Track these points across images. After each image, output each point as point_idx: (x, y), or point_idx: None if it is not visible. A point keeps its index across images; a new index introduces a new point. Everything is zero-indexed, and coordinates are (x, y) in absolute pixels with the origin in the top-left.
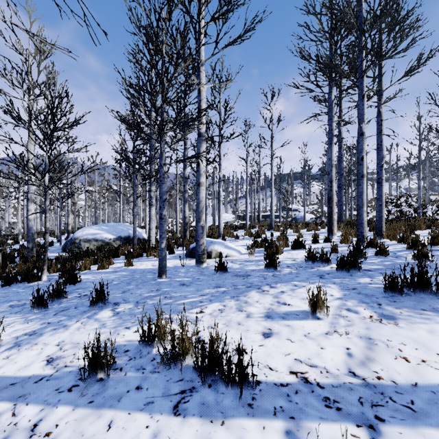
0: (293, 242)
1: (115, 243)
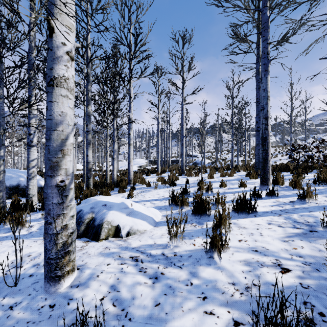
0: (238, 203)
1: None
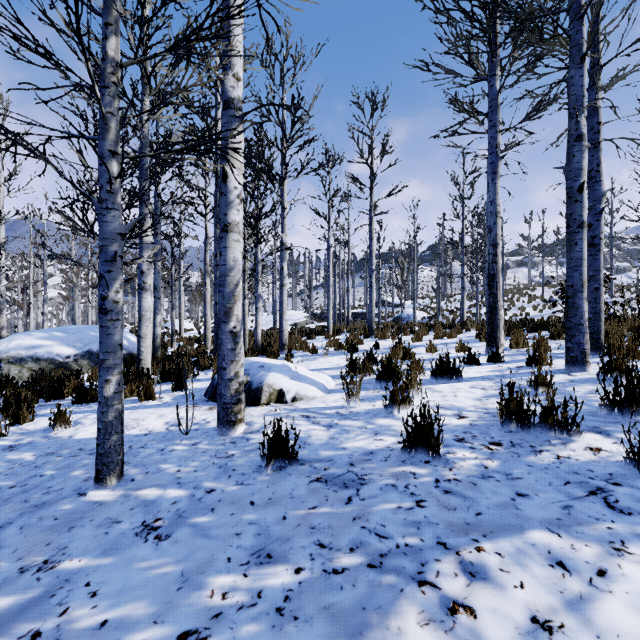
0: (437, 365)
1: (78, 364)
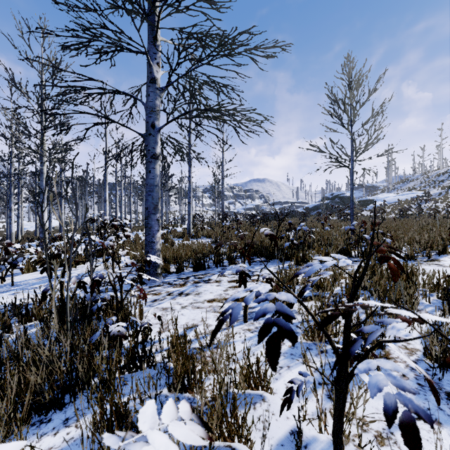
0: None
1: None
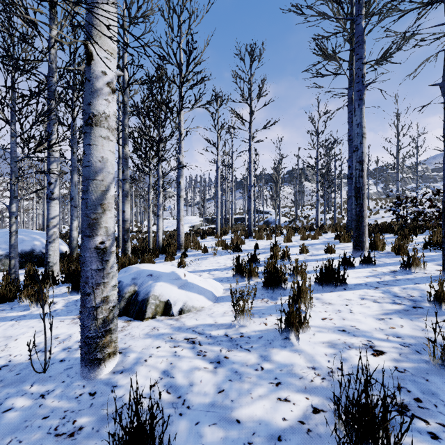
0: (322, 273)
1: (2, 263)
